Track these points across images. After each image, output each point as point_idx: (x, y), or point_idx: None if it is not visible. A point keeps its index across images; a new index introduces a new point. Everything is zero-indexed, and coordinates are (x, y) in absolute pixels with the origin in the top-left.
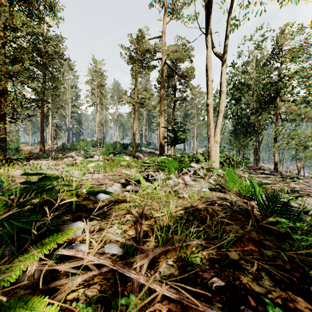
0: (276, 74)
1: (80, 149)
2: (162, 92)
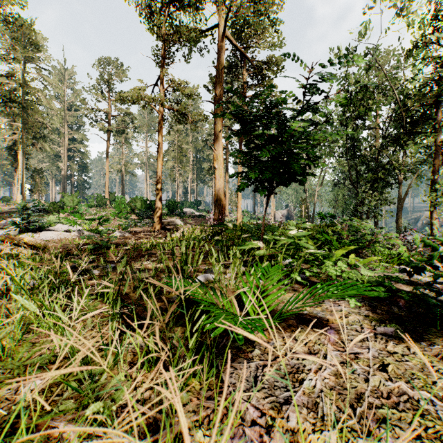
0: (440, 66)
1: (62, 211)
2: (219, 94)
